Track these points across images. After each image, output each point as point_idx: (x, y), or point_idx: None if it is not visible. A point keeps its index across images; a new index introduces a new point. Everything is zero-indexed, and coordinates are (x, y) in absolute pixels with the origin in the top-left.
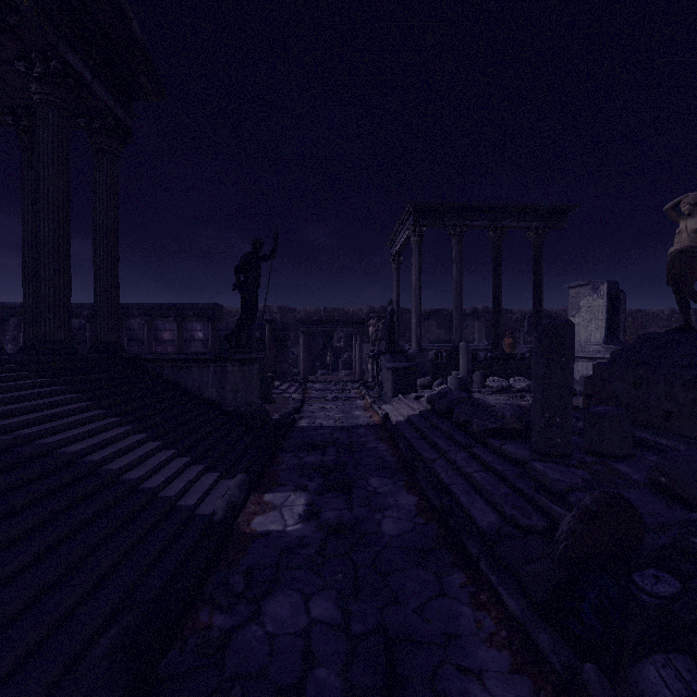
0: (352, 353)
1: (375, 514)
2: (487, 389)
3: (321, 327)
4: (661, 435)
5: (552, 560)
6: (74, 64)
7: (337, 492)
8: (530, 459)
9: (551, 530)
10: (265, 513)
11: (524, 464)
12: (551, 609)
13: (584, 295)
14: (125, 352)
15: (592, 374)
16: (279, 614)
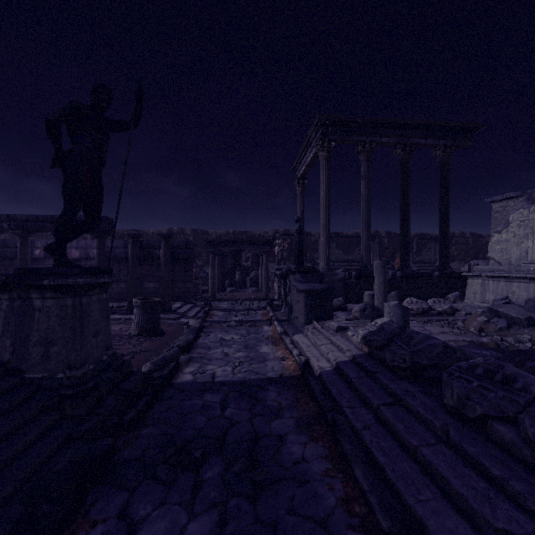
0: (258, 271)
1: None
2: None
3: (229, 246)
4: None
5: None
6: None
7: None
8: None
9: None
10: None
11: None
12: None
13: (514, 208)
14: None
15: None
16: None
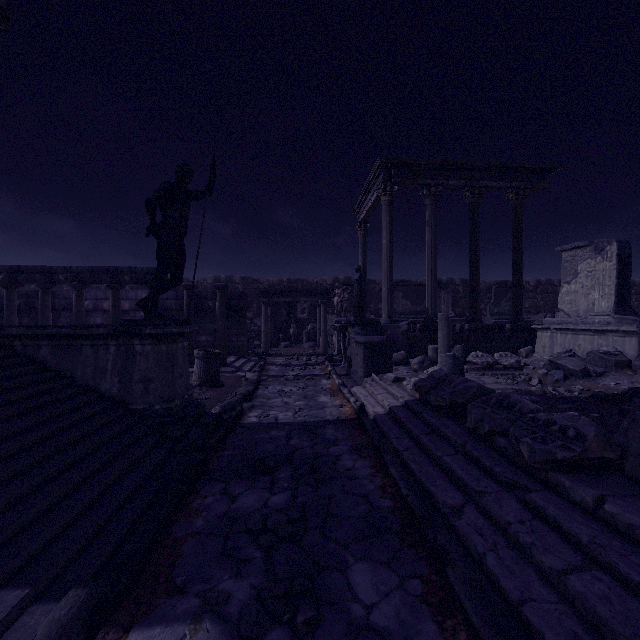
0: (316, 324)
1: None
2: (469, 365)
3: (284, 297)
4: None
5: None
6: None
7: (285, 627)
8: None
9: None
10: None
11: None
12: None
13: (583, 258)
14: None
15: None
16: None
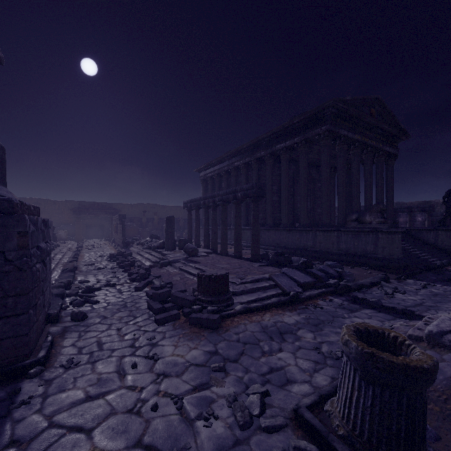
0: None
1: None
2: None
3: None
4: None
5: None
6: (385, 149)
7: None
8: None
9: None
10: None
11: None
12: None
13: None
14: None
15: None
16: None
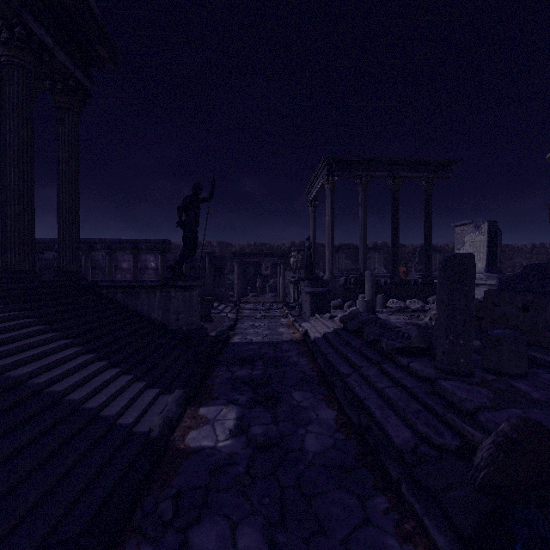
0: (277, 279)
1: (298, 429)
2: (388, 309)
3: (252, 258)
4: (549, 354)
5: (473, 486)
6: (37, 31)
7: (264, 406)
8: (436, 376)
9: (464, 450)
10: (199, 427)
11: (430, 381)
12: (480, 545)
13: (468, 232)
14: (85, 280)
15: (484, 299)
16: (205, 547)
